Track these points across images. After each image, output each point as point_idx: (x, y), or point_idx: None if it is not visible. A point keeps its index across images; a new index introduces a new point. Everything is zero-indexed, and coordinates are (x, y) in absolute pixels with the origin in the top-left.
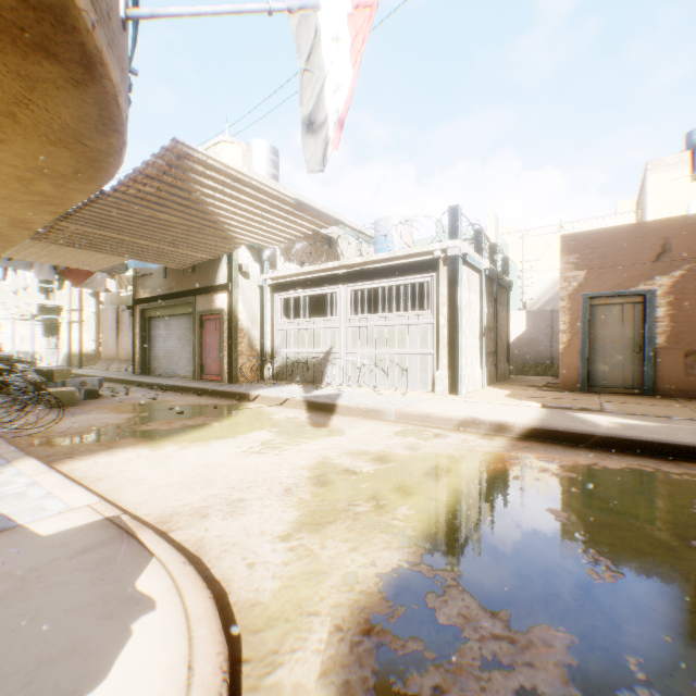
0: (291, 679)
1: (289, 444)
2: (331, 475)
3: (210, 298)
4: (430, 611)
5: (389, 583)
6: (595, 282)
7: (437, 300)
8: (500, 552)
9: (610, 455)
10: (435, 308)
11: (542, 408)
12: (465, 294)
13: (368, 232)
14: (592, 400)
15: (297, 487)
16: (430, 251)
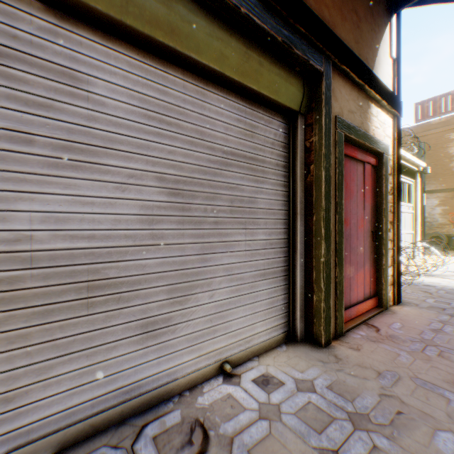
0: None
1: None
2: None
3: (366, 104)
4: None
5: None
6: None
7: (414, 198)
8: None
9: None
10: (413, 203)
11: None
12: None
13: None
14: None
15: None
16: (419, 165)
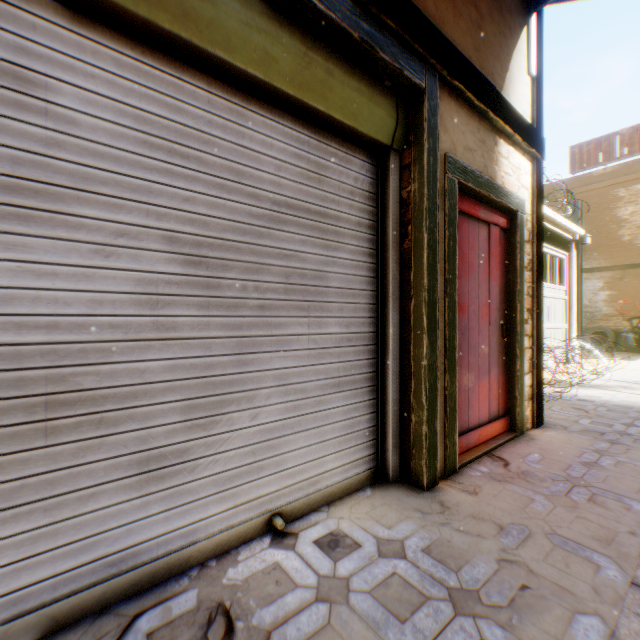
0: None
1: None
2: None
3: (491, 139)
4: None
5: None
6: None
7: (568, 279)
8: None
9: None
10: (567, 285)
11: (624, 360)
12: None
13: None
14: None
15: None
16: (574, 232)
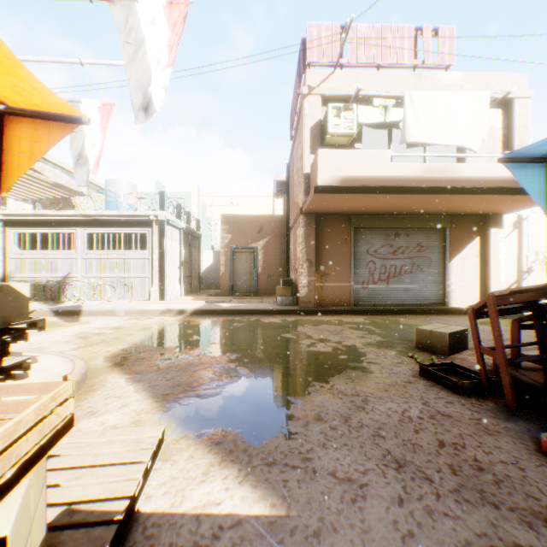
0: (95, 363)
1: (54, 330)
2: (90, 335)
3: None
4: (138, 351)
5: (124, 350)
6: (236, 240)
7: (152, 245)
8: (164, 340)
9: (222, 316)
10: (151, 249)
11: (205, 303)
12: (170, 242)
13: (98, 183)
14: (230, 298)
15: (72, 340)
16: (147, 215)
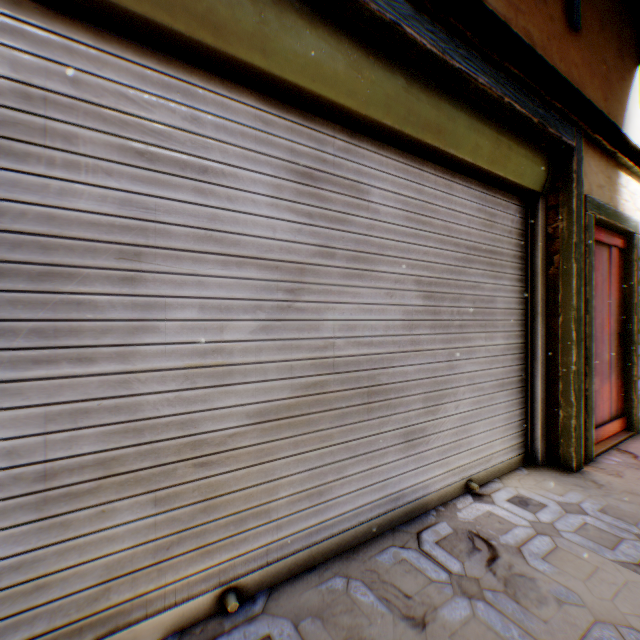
0: None
1: None
2: None
3: (614, 173)
4: None
5: None
6: None
7: None
8: None
9: None
10: None
11: None
12: None
13: None
14: None
15: None
16: None
